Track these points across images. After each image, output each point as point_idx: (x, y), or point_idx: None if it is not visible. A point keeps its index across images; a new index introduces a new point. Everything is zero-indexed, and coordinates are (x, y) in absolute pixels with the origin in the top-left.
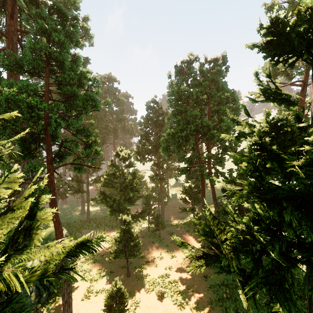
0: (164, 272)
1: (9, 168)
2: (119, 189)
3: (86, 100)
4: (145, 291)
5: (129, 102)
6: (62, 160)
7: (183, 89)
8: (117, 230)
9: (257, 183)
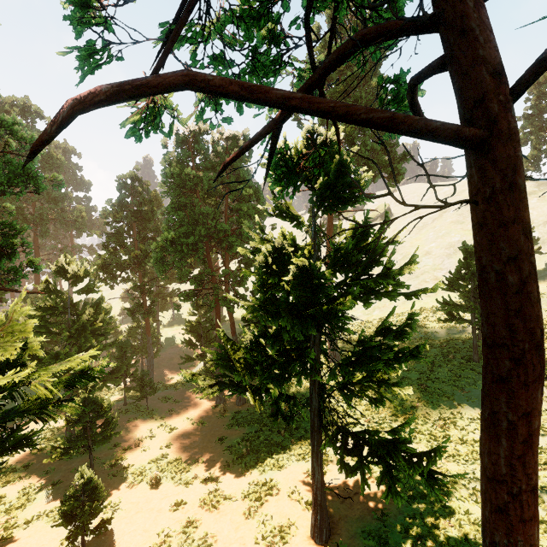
0: (159, 453)
1: None
2: (66, 334)
3: (15, 175)
4: (128, 487)
5: (72, 165)
6: None
7: (189, 172)
8: (69, 403)
9: (266, 298)
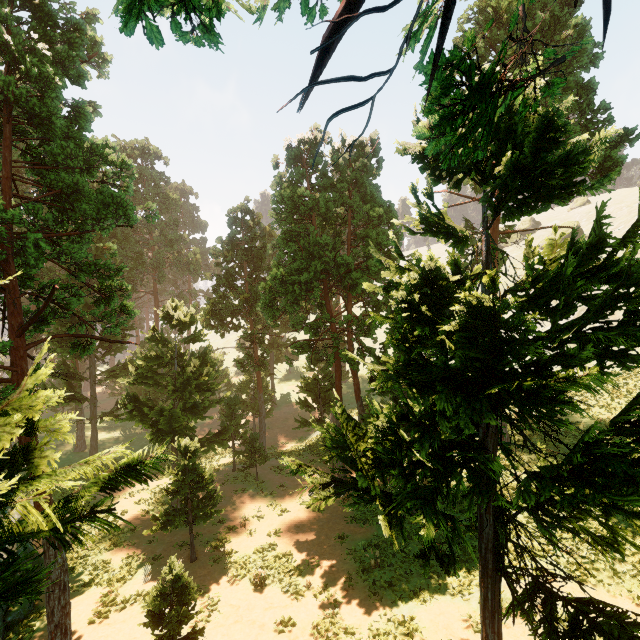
0: (266, 541)
1: None
2: (171, 388)
3: (105, 205)
4: (229, 581)
5: (189, 205)
6: (41, 328)
7: (302, 193)
8: (169, 469)
9: (408, 360)
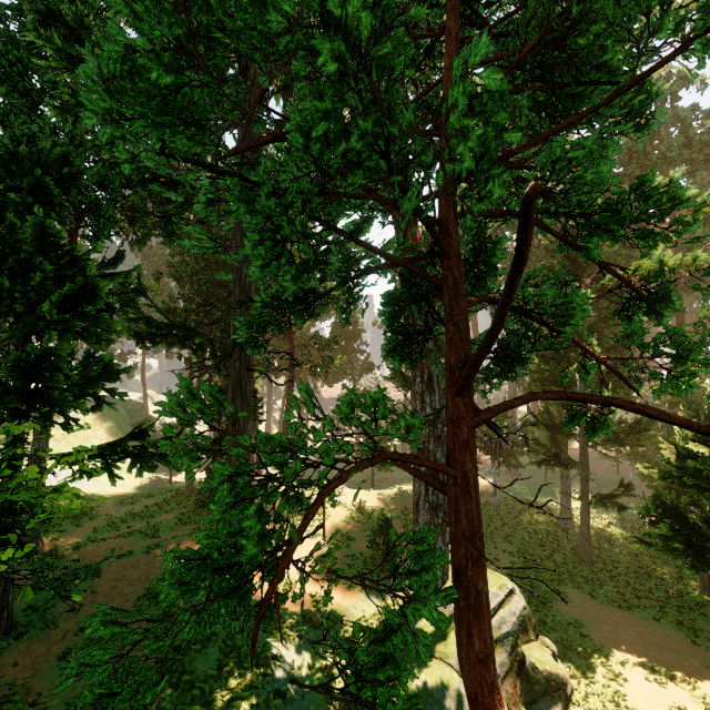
0: None
1: (297, 406)
2: None
3: None
4: None
5: None
6: (511, 371)
7: None
8: None
9: None
